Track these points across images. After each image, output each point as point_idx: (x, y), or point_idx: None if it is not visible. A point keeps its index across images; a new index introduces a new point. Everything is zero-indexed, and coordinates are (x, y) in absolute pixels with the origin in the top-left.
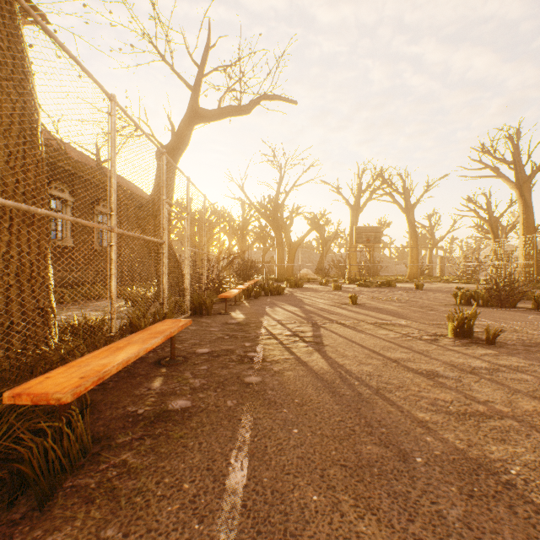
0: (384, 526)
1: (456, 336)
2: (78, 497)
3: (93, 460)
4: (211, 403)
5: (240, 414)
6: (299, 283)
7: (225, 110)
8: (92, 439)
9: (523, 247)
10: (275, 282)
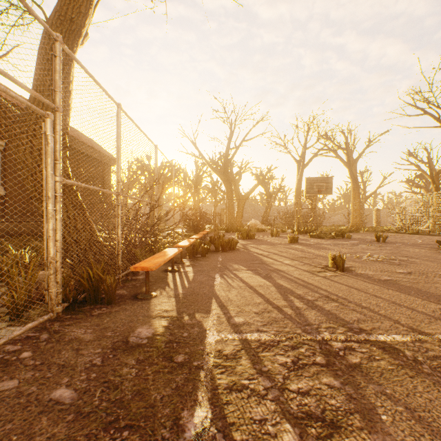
0: None
1: None
2: None
3: None
4: None
5: None
6: (250, 234)
7: None
8: None
9: None
10: (225, 232)
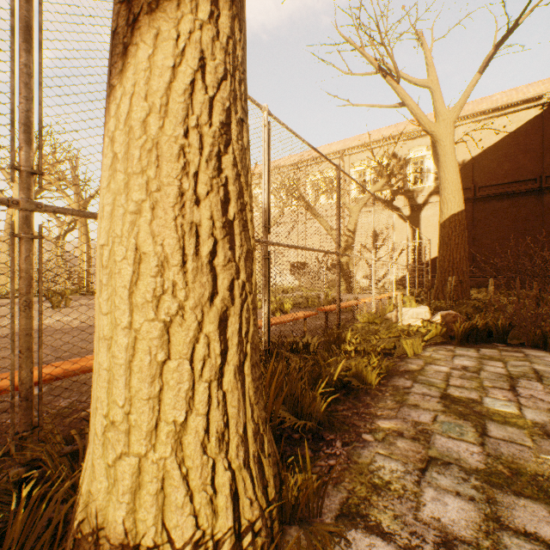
0: None
1: None
2: None
3: None
4: None
5: None
6: None
7: None
8: None
9: None
10: None
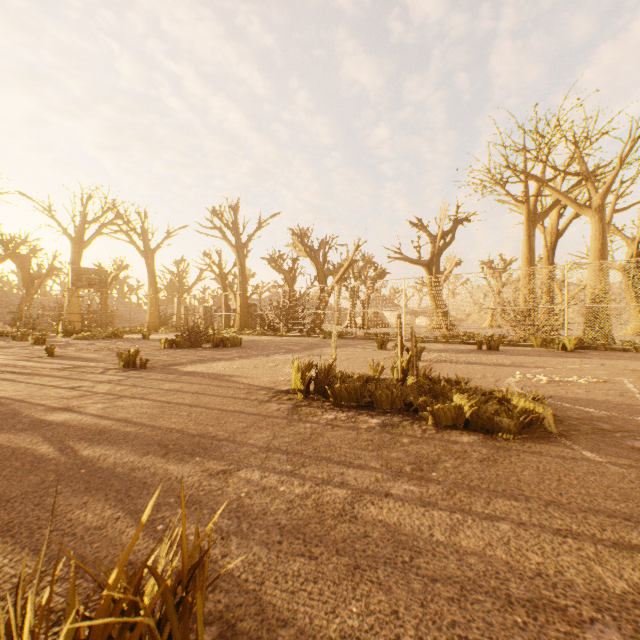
0: None
1: (126, 367)
2: None
3: None
4: None
5: None
6: None
7: None
8: None
9: (240, 301)
10: None
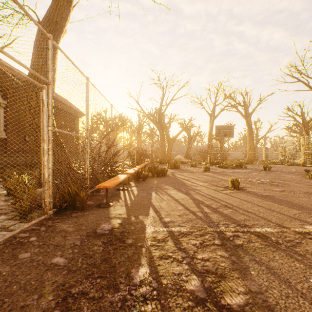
0: None
1: None
2: None
3: None
4: None
5: None
6: (177, 165)
7: None
8: None
9: None
10: (159, 164)
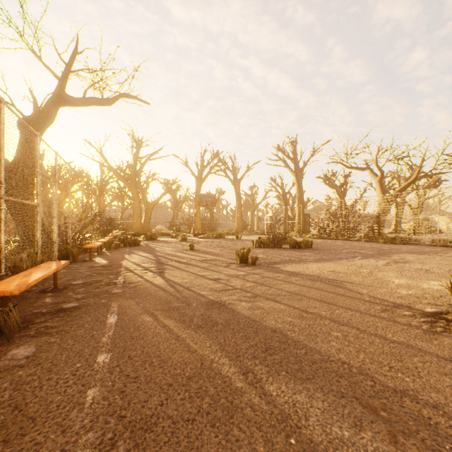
0: (173, 319)
1: (240, 263)
2: (27, 337)
3: (26, 328)
4: (92, 302)
5: (111, 304)
6: (154, 236)
7: (90, 100)
8: (18, 323)
9: (298, 212)
10: (133, 236)
